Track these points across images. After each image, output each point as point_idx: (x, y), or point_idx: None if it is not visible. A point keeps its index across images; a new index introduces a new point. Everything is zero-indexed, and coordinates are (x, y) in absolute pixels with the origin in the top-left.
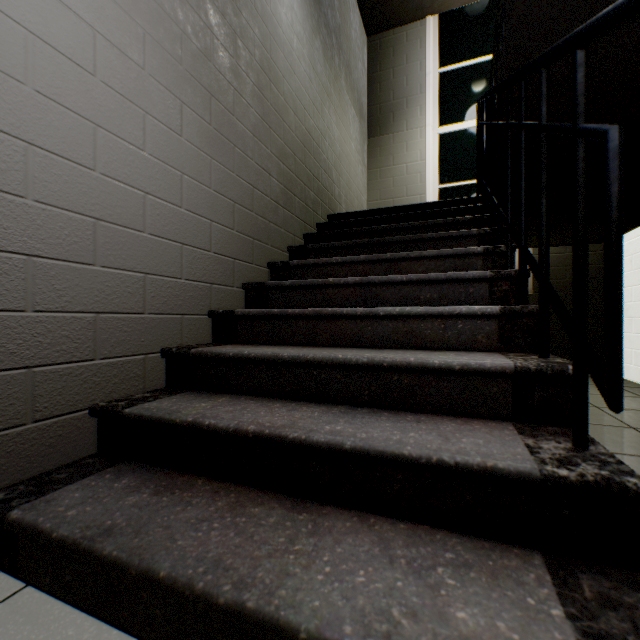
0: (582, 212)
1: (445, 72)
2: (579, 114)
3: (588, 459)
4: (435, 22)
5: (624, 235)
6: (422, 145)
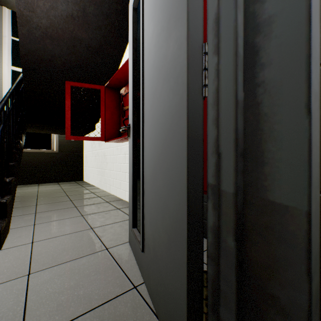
0: (3, 144)
1: (17, 40)
2: (2, 122)
3: (0, 199)
4: (10, 12)
5: (87, 135)
6: (1, 71)
